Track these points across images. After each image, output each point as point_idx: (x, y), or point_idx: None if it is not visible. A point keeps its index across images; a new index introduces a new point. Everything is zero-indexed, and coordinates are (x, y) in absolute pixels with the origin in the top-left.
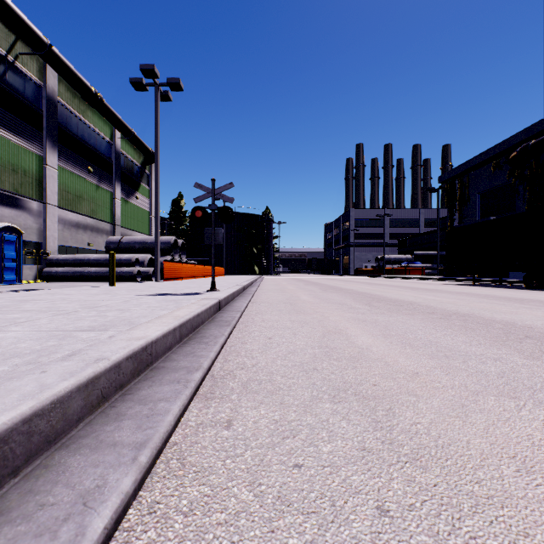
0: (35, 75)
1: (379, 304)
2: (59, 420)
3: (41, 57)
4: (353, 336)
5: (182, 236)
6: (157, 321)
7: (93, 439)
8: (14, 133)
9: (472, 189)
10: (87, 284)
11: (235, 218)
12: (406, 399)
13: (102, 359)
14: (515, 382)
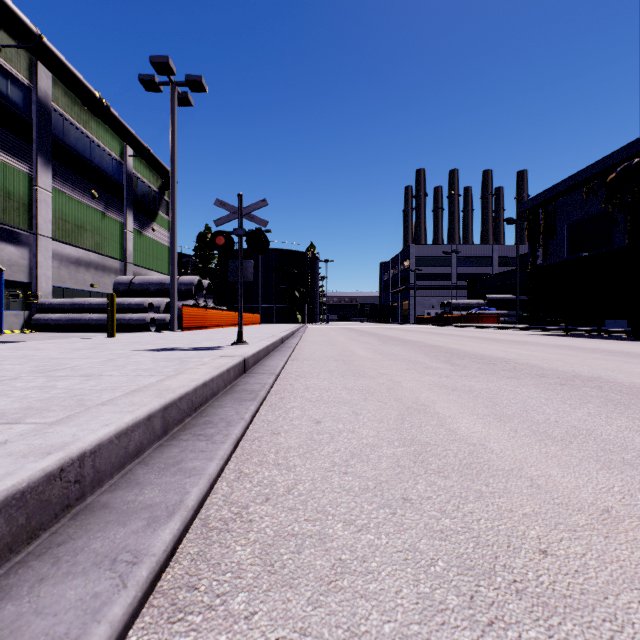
0: (22, 74)
1: (463, 362)
2: None
3: (29, 51)
4: (448, 417)
5: (210, 277)
6: (123, 401)
7: None
8: None
9: (559, 219)
10: (85, 334)
11: (274, 255)
12: None
13: None
14: None
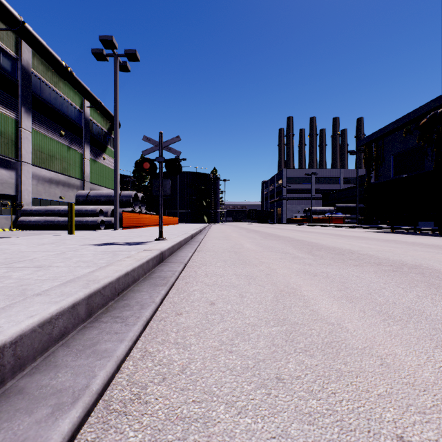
0: (11, 49)
1: (321, 253)
2: None
3: (15, 32)
4: (311, 299)
5: (143, 191)
6: (55, 291)
7: None
8: None
9: (386, 151)
10: (54, 232)
11: (188, 176)
12: None
13: None
14: None
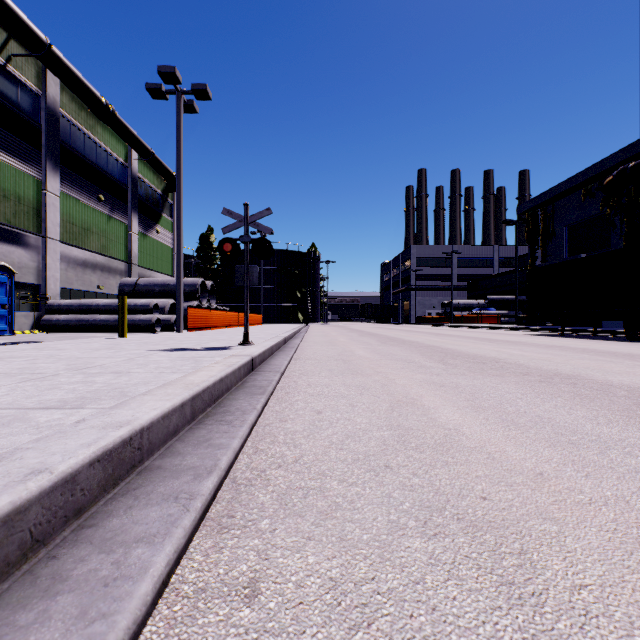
0: (32, 81)
1: (455, 362)
2: None
3: (38, 59)
4: (432, 408)
5: (212, 278)
6: (159, 392)
7: None
8: (5, 152)
9: (557, 221)
10: (94, 335)
11: (275, 256)
12: (543, 530)
13: (40, 471)
14: None
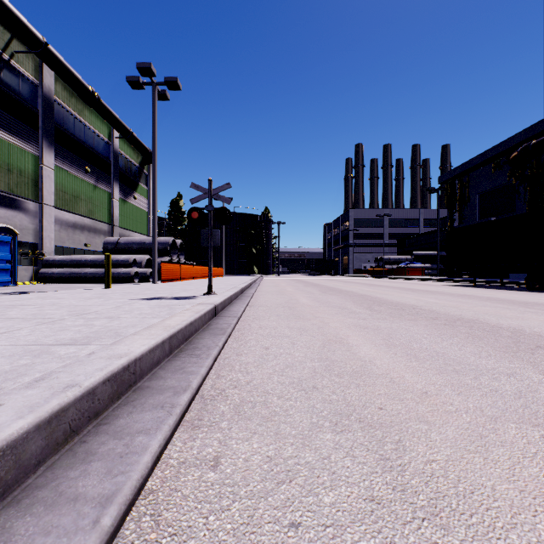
0: (31, 73)
1: (380, 308)
2: (10, 469)
3: (37, 55)
4: (354, 345)
5: (181, 236)
6: (145, 333)
7: (52, 491)
8: (9, 133)
9: (472, 189)
10: (83, 285)
11: (234, 218)
12: (417, 428)
13: (73, 385)
14: (535, 405)
